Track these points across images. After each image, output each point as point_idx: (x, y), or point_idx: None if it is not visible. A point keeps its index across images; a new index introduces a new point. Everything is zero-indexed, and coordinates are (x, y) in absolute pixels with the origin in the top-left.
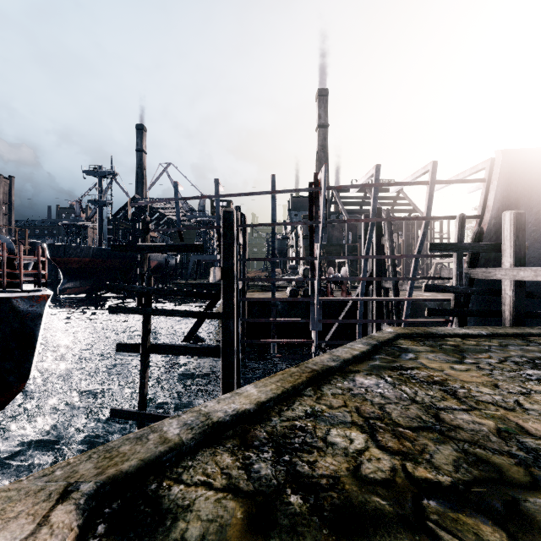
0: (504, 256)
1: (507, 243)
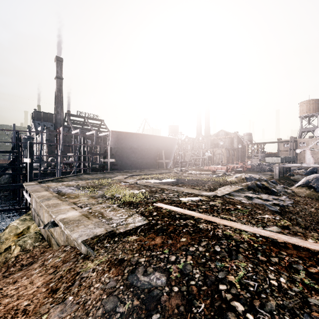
0: (108, 156)
1: (109, 153)
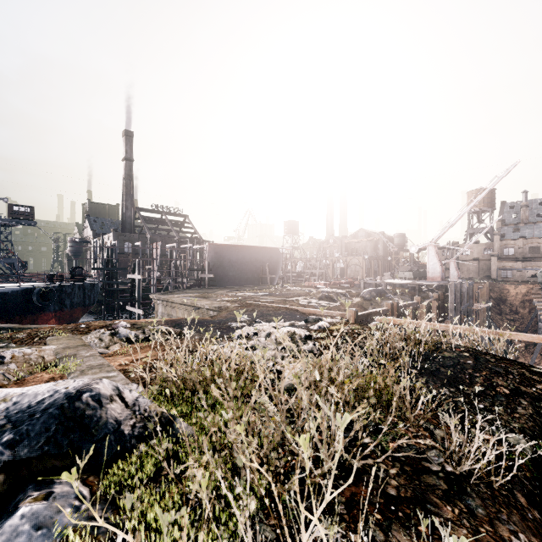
0: (206, 271)
1: (207, 269)
